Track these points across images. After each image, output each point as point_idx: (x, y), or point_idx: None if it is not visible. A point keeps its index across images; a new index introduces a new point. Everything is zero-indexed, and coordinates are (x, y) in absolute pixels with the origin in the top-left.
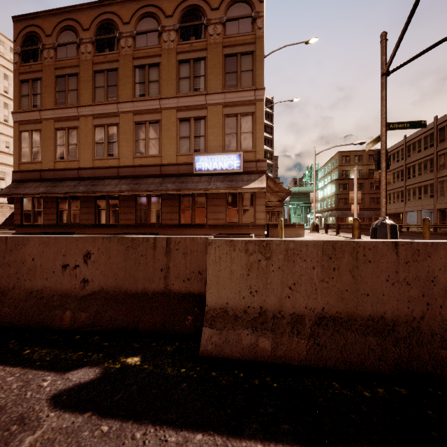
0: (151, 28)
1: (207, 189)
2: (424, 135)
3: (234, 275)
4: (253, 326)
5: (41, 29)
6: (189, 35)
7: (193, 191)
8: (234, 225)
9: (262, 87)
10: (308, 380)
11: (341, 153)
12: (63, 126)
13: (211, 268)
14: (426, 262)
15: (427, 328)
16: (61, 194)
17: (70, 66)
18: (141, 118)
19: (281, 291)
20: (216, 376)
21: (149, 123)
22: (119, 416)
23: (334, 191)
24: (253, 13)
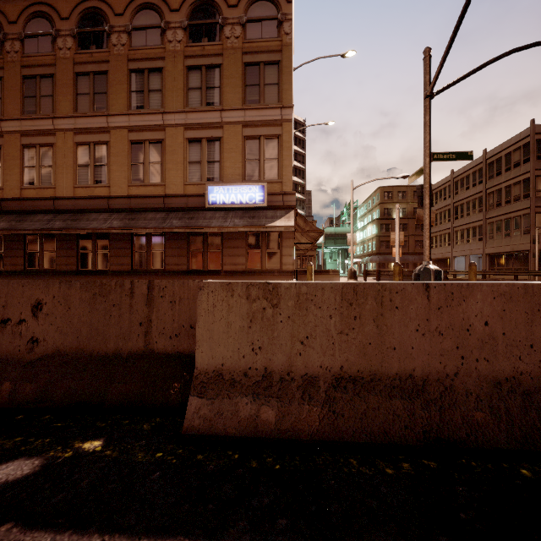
0: (152, 23)
1: (222, 227)
2: (473, 171)
3: (232, 328)
4: (255, 392)
5: (2, 13)
6: (200, 35)
7: (205, 229)
8: (256, 271)
9: (290, 105)
10: (320, 459)
11: (383, 188)
12: (33, 142)
13: (203, 319)
14: (461, 308)
15: (462, 387)
16: (30, 231)
17: (42, 65)
18: (138, 136)
19: (291, 347)
20: (203, 459)
21: (149, 143)
22: (54, 526)
23: (376, 233)
24: (279, 15)
